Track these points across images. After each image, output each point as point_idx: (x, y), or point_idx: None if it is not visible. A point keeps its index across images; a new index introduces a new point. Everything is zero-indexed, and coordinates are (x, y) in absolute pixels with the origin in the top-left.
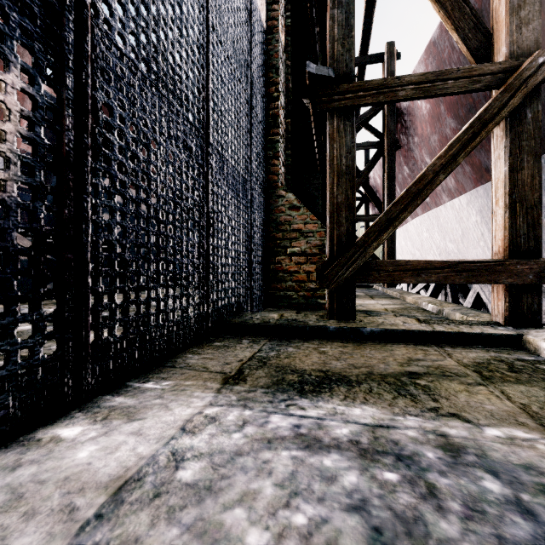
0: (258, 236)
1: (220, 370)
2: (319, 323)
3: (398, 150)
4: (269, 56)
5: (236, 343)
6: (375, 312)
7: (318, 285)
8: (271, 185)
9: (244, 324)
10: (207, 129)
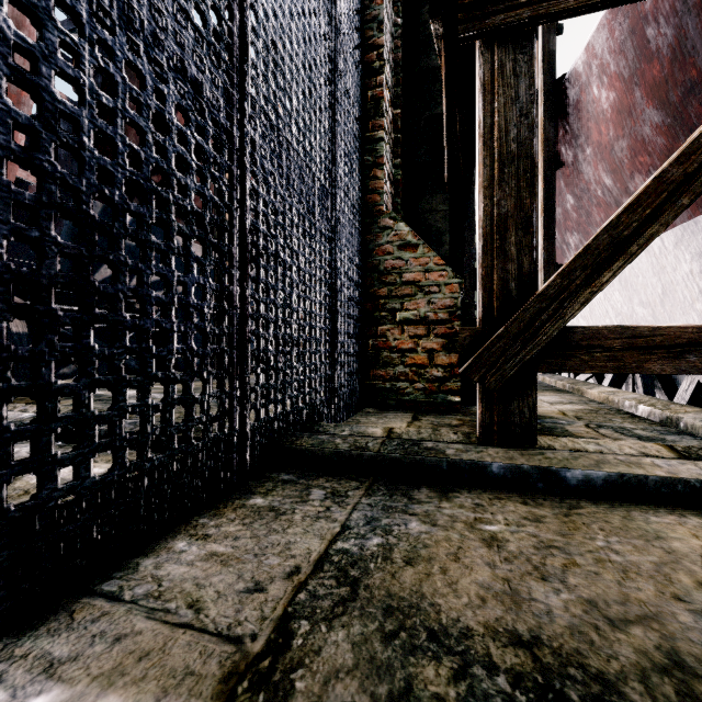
0: (349, 290)
1: (229, 619)
2: (468, 453)
3: (558, 171)
4: (367, 3)
5: (296, 500)
6: (548, 418)
7: (447, 372)
8: (370, 210)
9: (319, 450)
10: (241, 62)
